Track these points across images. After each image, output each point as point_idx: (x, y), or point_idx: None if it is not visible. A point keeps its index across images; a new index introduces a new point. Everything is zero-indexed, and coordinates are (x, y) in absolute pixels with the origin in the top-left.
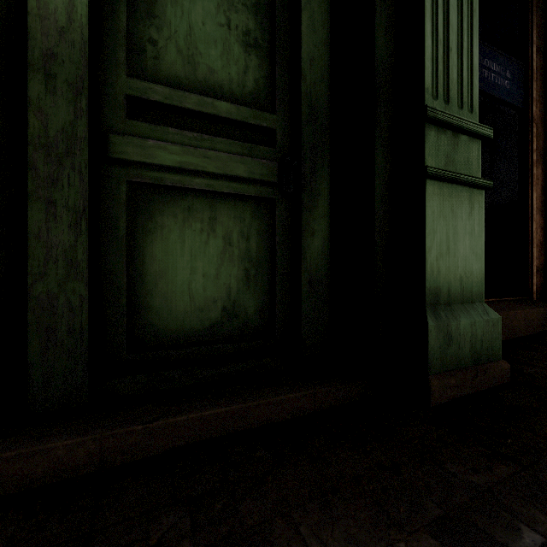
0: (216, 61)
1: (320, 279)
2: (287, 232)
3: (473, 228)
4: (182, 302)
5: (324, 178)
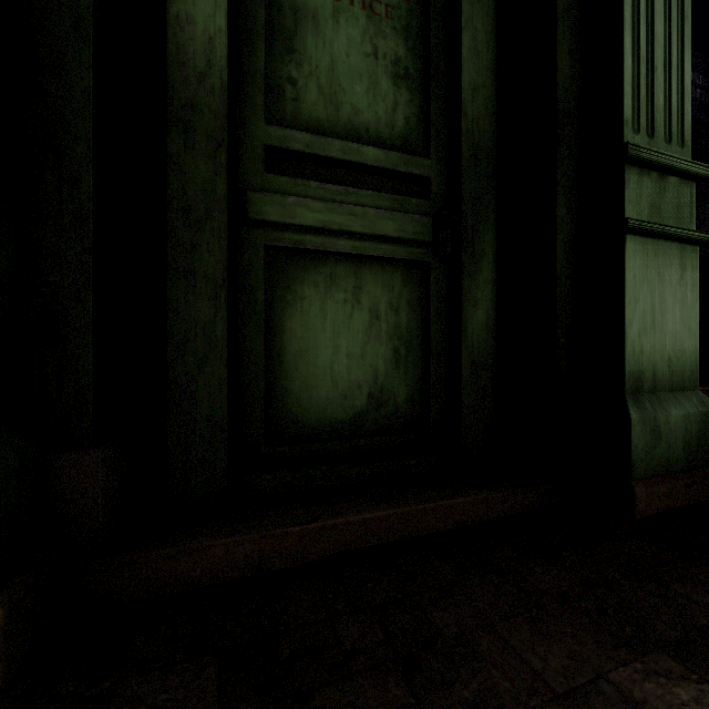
0: (361, 98)
1: (483, 360)
2: (443, 303)
3: (685, 295)
4: (324, 387)
5: (488, 235)
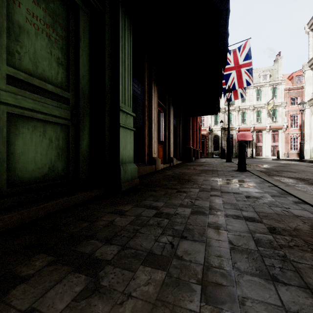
0: (46, 66)
1: (86, 156)
2: (74, 138)
3: (131, 142)
4: (31, 165)
5: (87, 120)
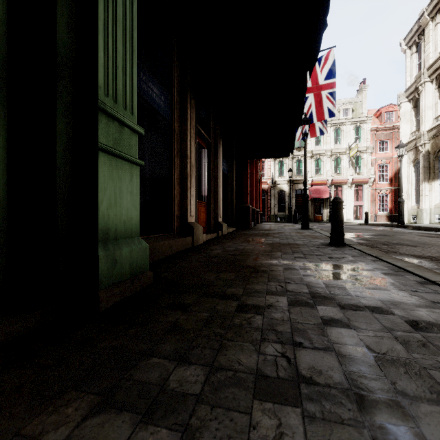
0: None
1: None
2: None
3: (133, 190)
4: None
5: None
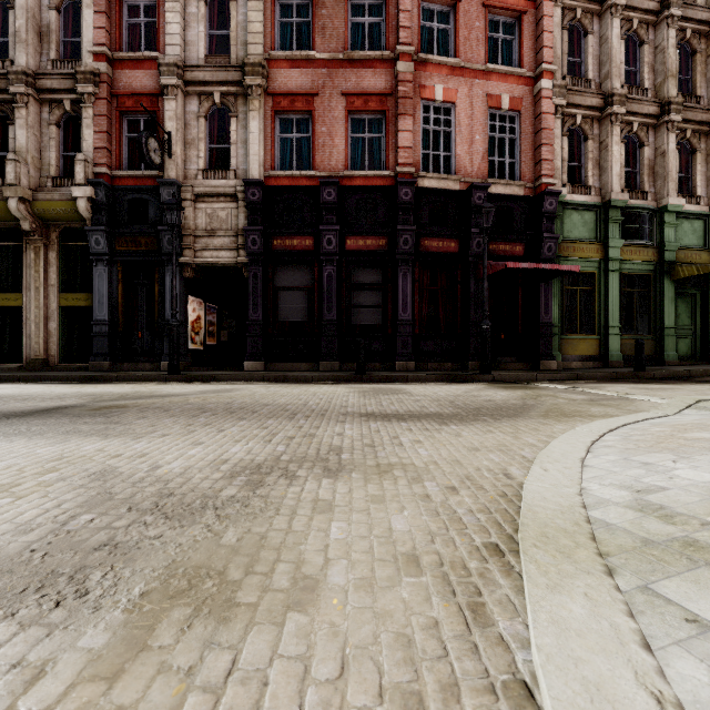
0: (685, 321)
1: (698, 349)
2: (693, 343)
3: None
4: (681, 352)
5: (699, 335)
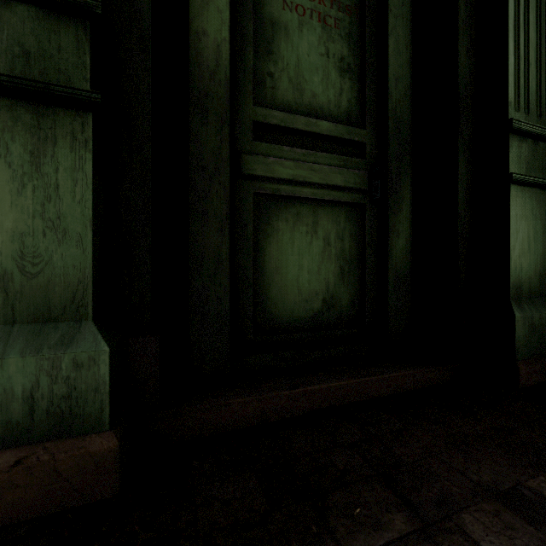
0: (318, 86)
1: (403, 275)
2: (375, 234)
3: None
4: (292, 294)
5: (407, 184)
